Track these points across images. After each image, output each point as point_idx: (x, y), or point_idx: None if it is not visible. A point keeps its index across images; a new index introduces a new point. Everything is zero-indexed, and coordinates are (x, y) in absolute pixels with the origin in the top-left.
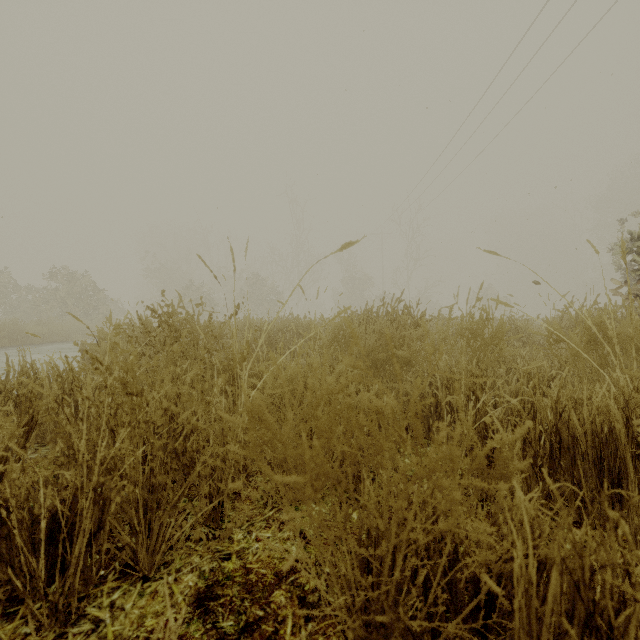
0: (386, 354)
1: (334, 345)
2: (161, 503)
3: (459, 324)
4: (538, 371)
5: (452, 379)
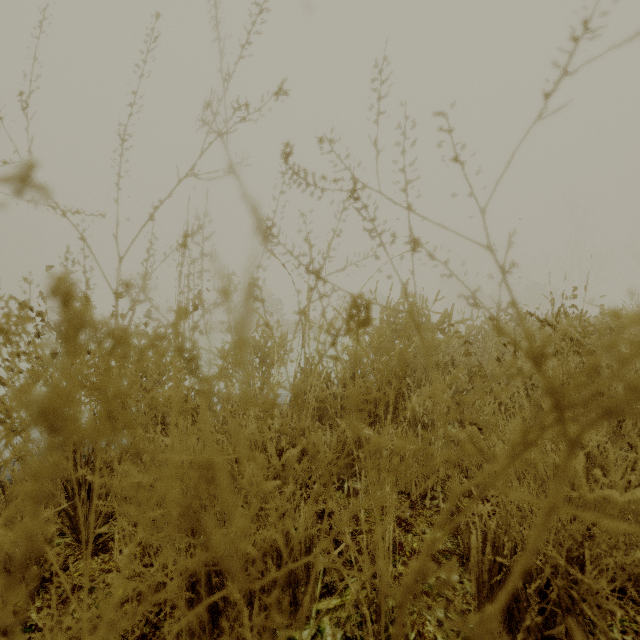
0: None
1: None
2: None
3: None
4: None
5: None
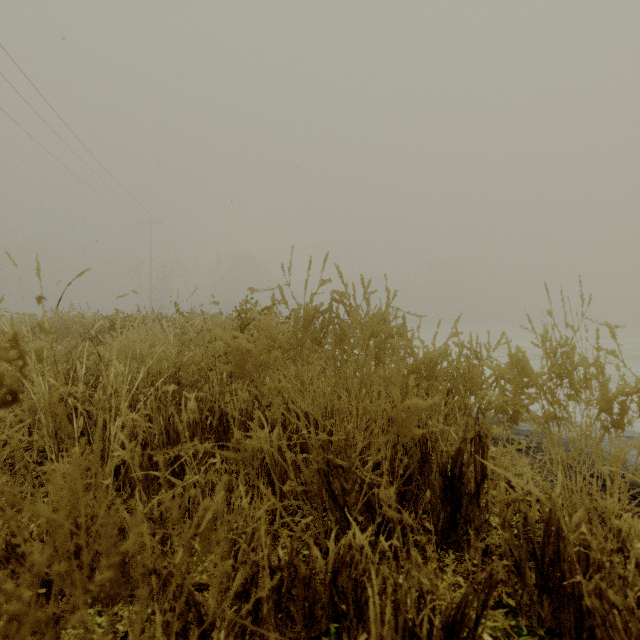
0: None
1: None
2: None
3: None
4: None
5: None
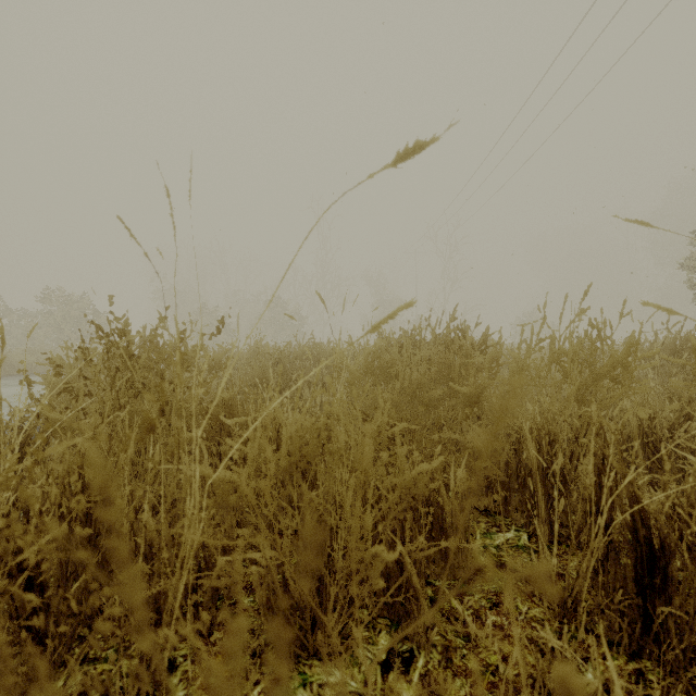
0: (441, 391)
1: (364, 376)
2: (62, 664)
3: (553, 348)
4: (652, 414)
5: (545, 430)
